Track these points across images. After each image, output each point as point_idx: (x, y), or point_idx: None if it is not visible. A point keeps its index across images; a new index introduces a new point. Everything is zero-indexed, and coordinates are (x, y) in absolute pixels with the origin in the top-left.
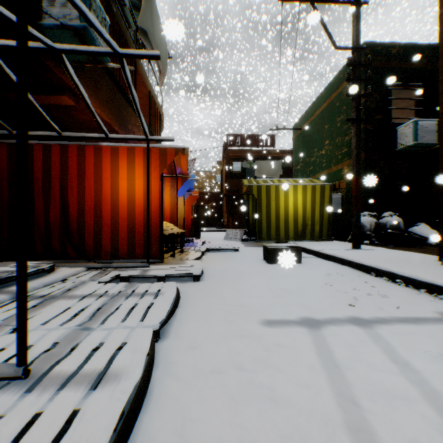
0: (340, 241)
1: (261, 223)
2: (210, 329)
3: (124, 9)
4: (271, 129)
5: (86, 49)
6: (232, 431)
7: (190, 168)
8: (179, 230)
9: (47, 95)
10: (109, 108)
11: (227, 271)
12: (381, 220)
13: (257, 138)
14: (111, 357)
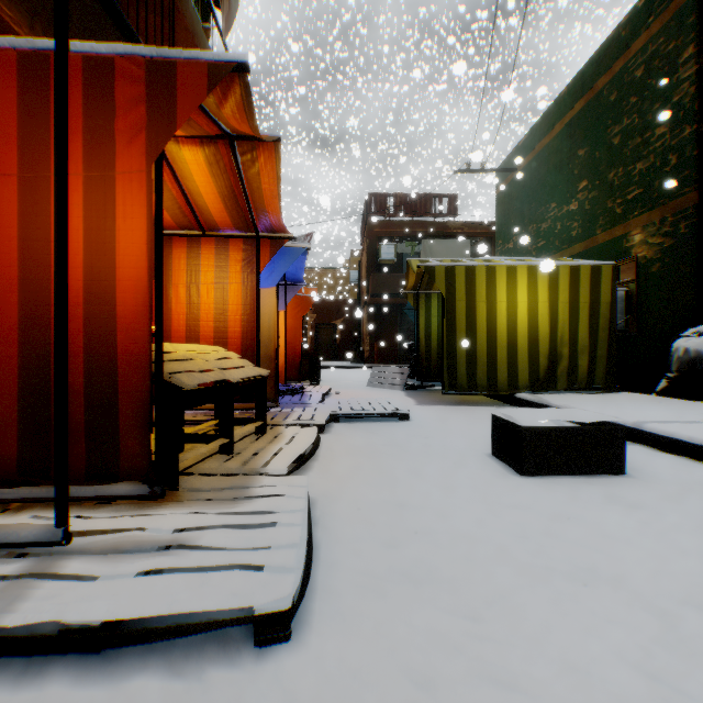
0: (618, 390)
1: (454, 353)
2: None
3: None
4: (458, 172)
5: None
6: None
7: None
8: (251, 369)
9: None
10: None
11: (405, 530)
12: None
13: (425, 201)
14: None
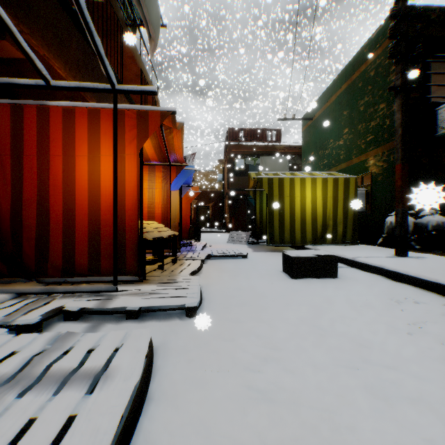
0: (363, 244)
1: (272, 224)
2: None
3: None
4: (279, 119)
5: None
6: None
7: (189, 163)
8: (171, 232)
9: None
10: (82, 75)
11: (237, 294)
12: (419, 220)
13: (262, 133)
14: None
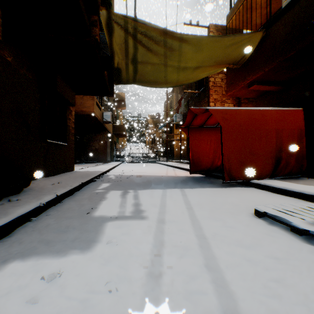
0: None
1: None
2: None
3: None
4: None
5: None
6: (249, 233)
7: None
8: None
9: None
10: None
11: None
12: None
13: None
14: None
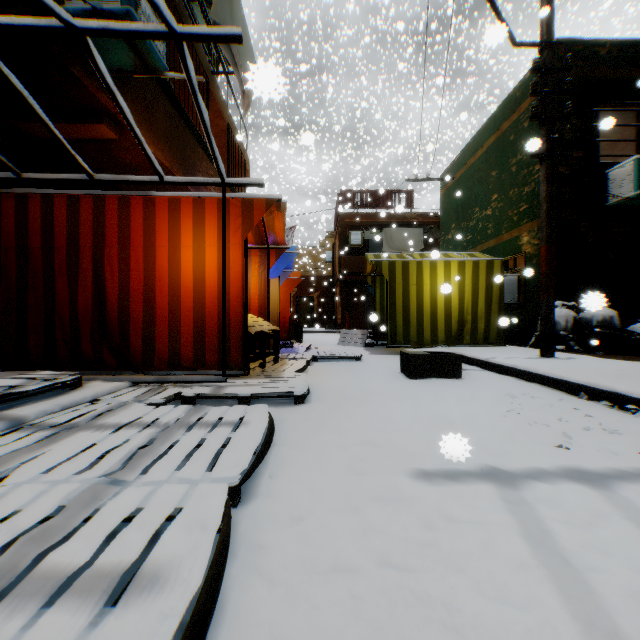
0: (516, 346)
1: (395, 319)
2: (326, 485)
3: (191, 6)
4: (408, 180)
5: (124, 27)
6: None
7: (288, 240)
8: (272, 327)
9: (75, 124)
10: (169, 146)
11: (346, 390)
12: (582, 314)
13: (386, 196)
14: (155, 534)
